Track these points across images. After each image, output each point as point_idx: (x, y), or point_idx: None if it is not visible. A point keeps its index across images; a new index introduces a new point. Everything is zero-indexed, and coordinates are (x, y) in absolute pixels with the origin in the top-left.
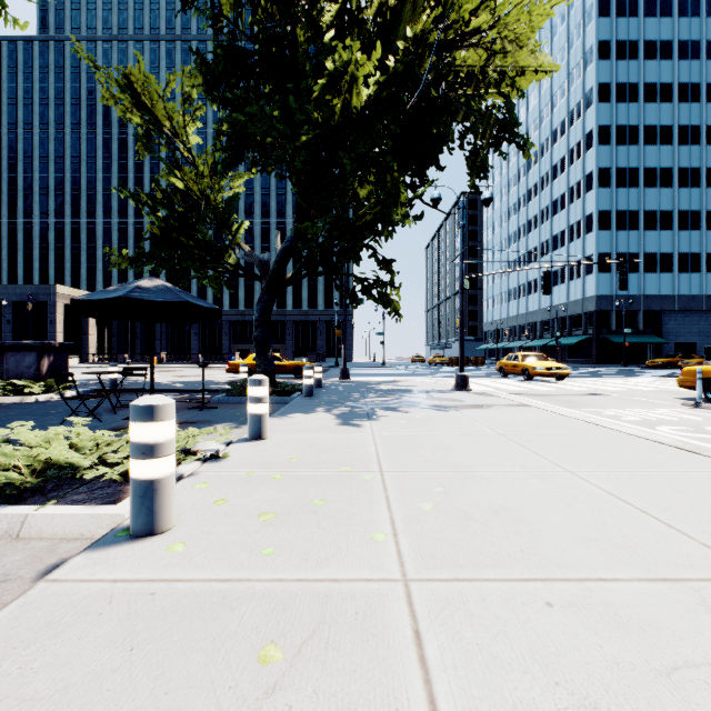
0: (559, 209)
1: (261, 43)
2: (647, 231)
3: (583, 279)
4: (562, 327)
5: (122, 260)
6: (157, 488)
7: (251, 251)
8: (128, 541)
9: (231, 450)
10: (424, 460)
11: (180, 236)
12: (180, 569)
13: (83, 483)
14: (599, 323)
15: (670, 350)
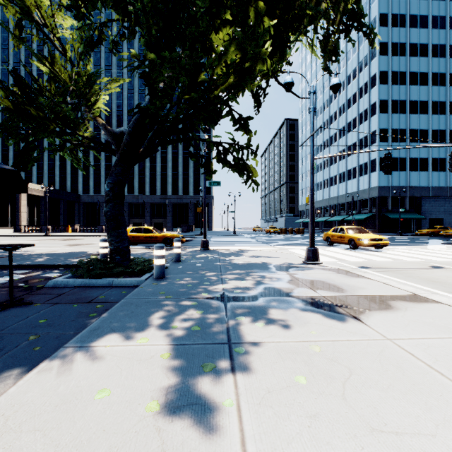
0: (352, 128)
1: None
2: (411, 143)
3: (369, 175)
4: (354, 207)
5: None
6: None
7: (106, 125)
8: None
9: None
10: None
11: (28, 106)
12: None
13: None
14: (380, 205)
15: (426, 223)
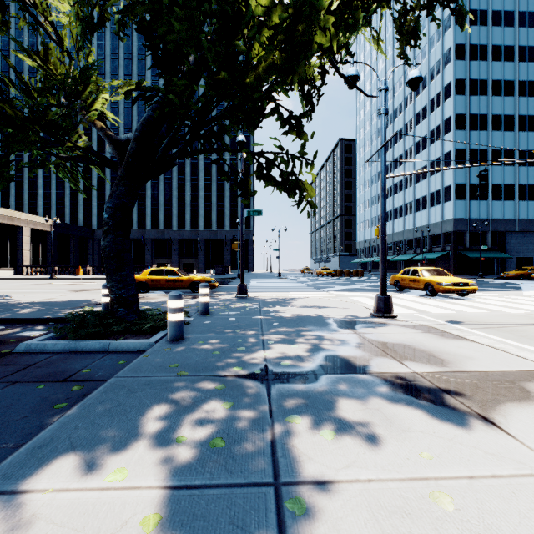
0: (421, 149)
1: None
2: (494, 166)
3: (442, 205)
4: (423, 244)
5: None
6: None
7: (107, 130)
8: None
9: None
10: None
11: (0, 103)
12: None
13: None
14: (456, 242)
15: (512, 263)
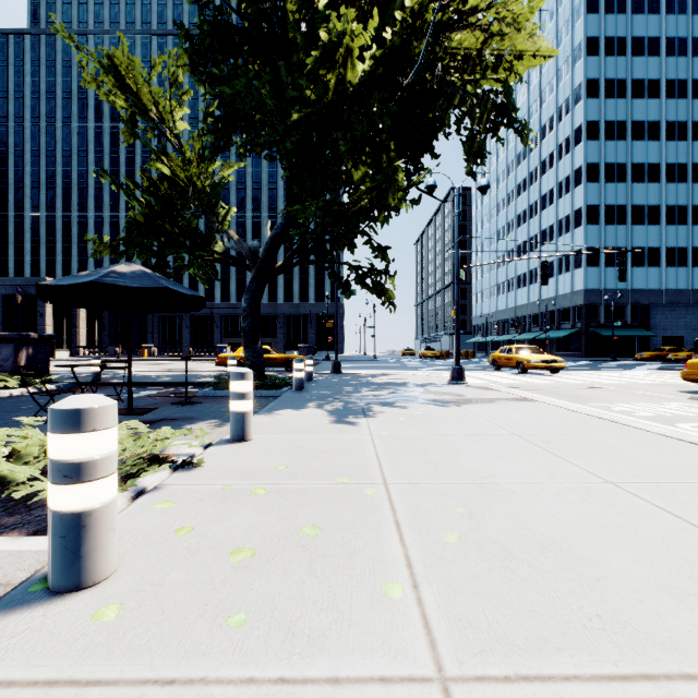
0: (548, 204)
1: (249, 18)
2: (634, 226)
3: (572, 273)
4: (551, 320)
5: (104, 248)
6: (86, 523)
7: (239, 239)
8: (42, 600)
9: (208, 455)
10: (435, 467)
11: (165, 222)
12: (102, 657)
13: (14, 504)
14: (587, 317)
15: (657, 343)
